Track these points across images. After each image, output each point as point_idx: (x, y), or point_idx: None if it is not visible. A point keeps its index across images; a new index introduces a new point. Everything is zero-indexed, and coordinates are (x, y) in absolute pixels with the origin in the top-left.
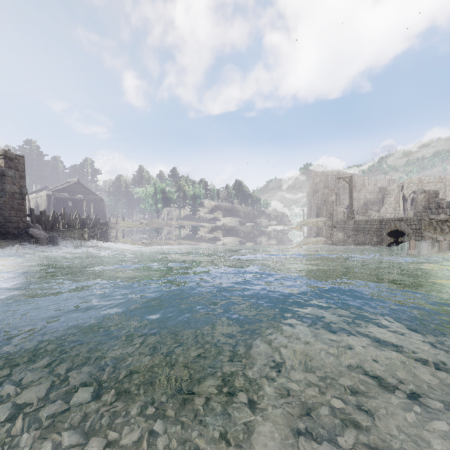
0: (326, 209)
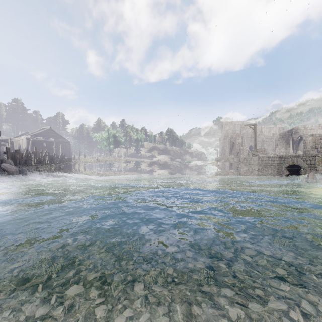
0: (235, 149)
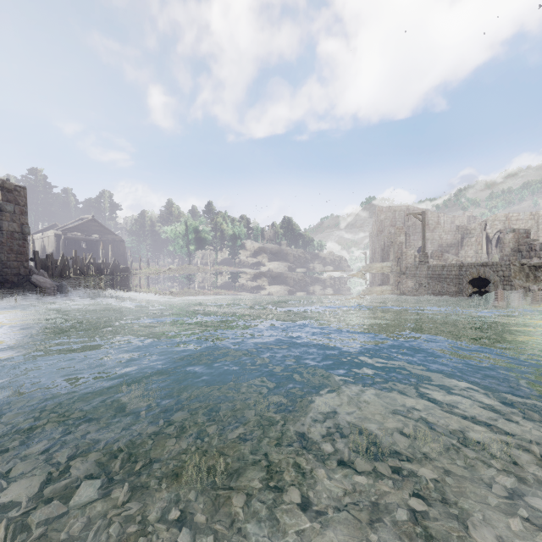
0: (393, 252)
